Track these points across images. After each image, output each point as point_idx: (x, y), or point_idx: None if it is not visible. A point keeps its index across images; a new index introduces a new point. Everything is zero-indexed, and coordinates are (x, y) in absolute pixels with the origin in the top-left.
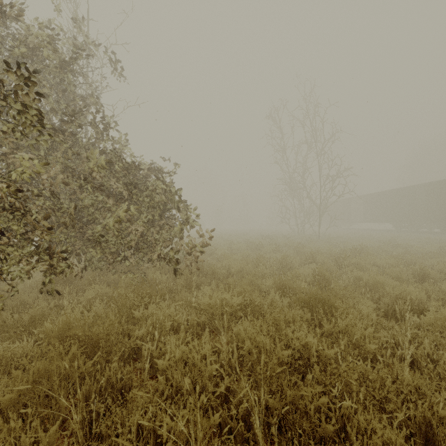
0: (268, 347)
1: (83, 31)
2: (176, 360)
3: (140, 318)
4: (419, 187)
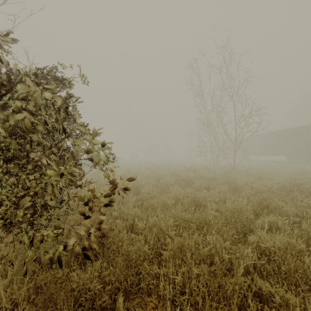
0: None
1: None
2: None
3: None
4: None
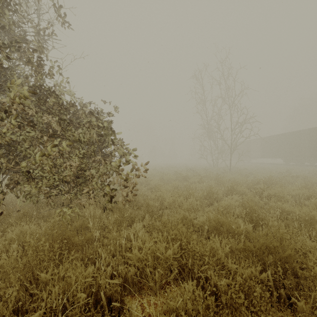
0: None
1: None
2: None
3: (48, 282)
4: (304, 132)
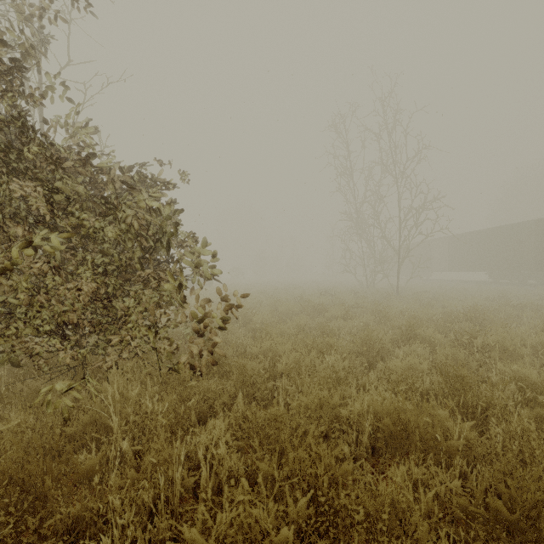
0: None
1: None
2: None
3: None
4: (527, 225)
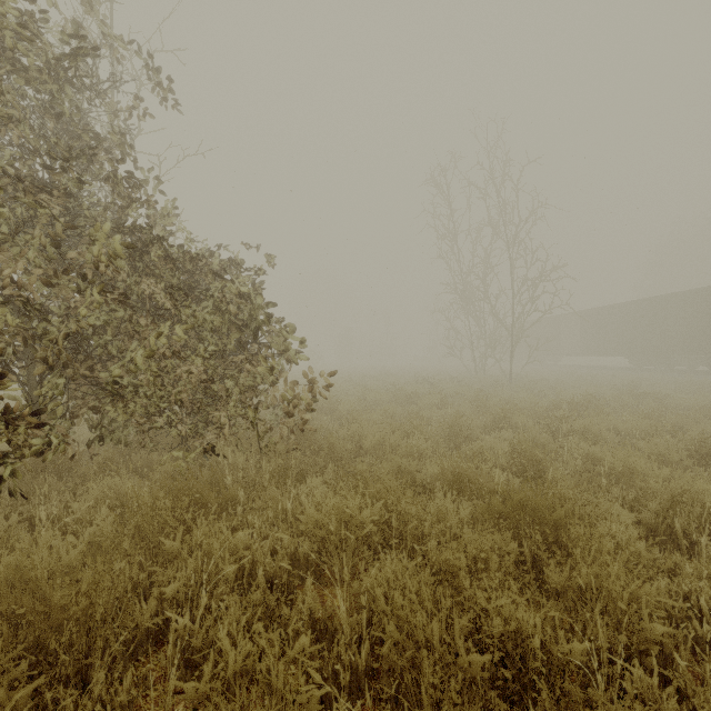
0: (437, 642)
1: (96, 12)
2: (230, 677)
3: (177, 553)
4: (674, 298)
